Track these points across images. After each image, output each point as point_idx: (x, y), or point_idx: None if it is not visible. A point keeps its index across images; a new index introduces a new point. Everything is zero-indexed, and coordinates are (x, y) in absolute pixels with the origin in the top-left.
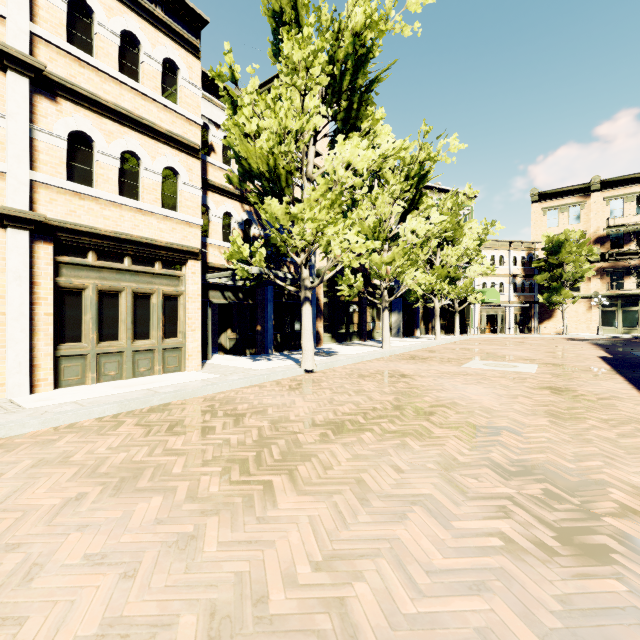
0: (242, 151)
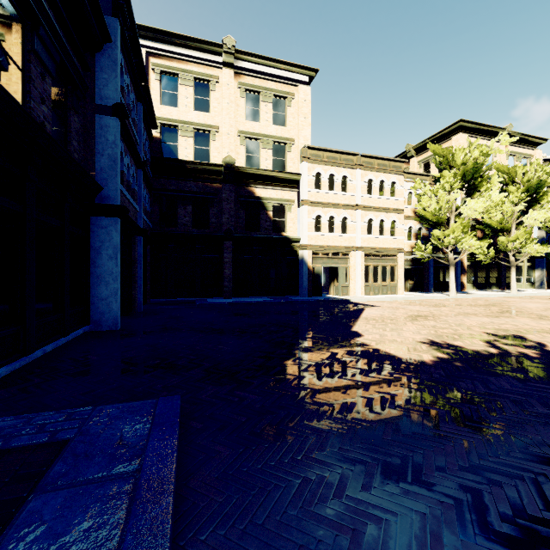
0: (423, 213)
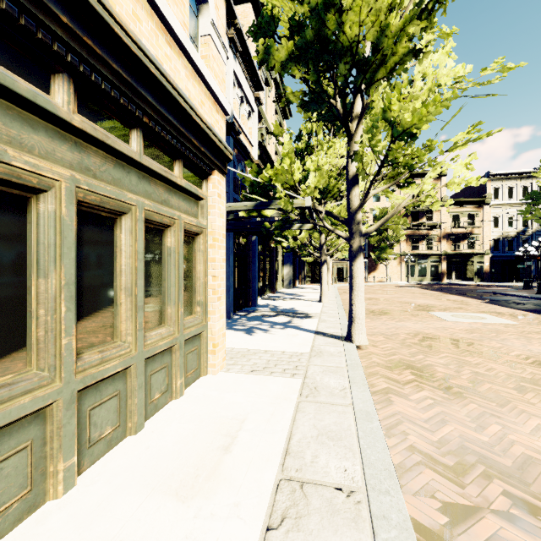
0: None
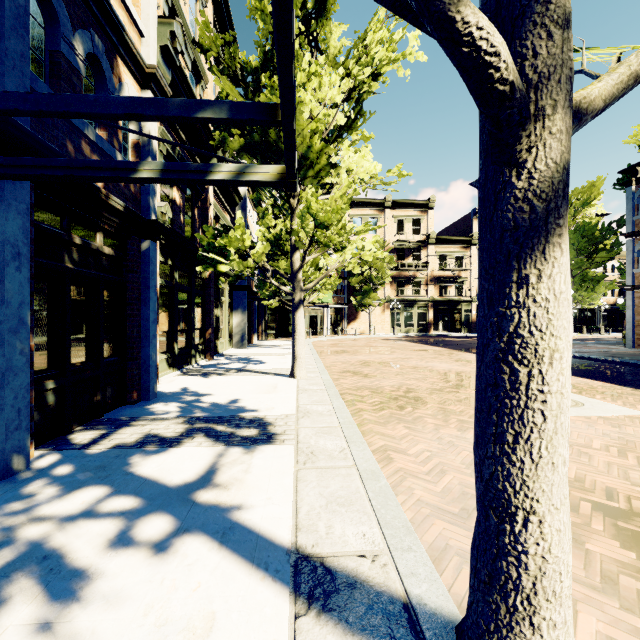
0: None
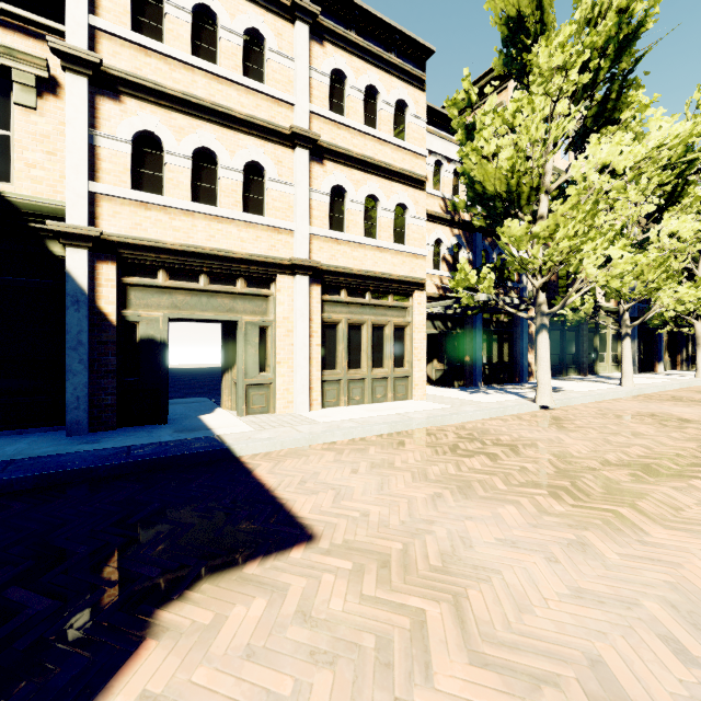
0: (478, 175)
